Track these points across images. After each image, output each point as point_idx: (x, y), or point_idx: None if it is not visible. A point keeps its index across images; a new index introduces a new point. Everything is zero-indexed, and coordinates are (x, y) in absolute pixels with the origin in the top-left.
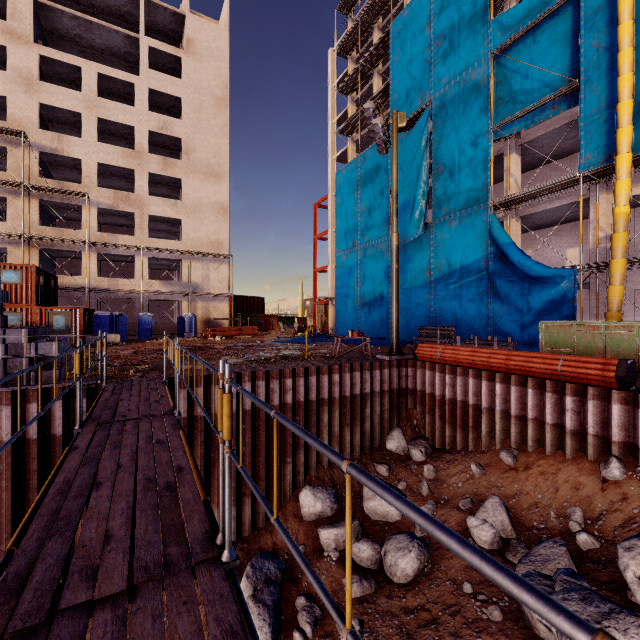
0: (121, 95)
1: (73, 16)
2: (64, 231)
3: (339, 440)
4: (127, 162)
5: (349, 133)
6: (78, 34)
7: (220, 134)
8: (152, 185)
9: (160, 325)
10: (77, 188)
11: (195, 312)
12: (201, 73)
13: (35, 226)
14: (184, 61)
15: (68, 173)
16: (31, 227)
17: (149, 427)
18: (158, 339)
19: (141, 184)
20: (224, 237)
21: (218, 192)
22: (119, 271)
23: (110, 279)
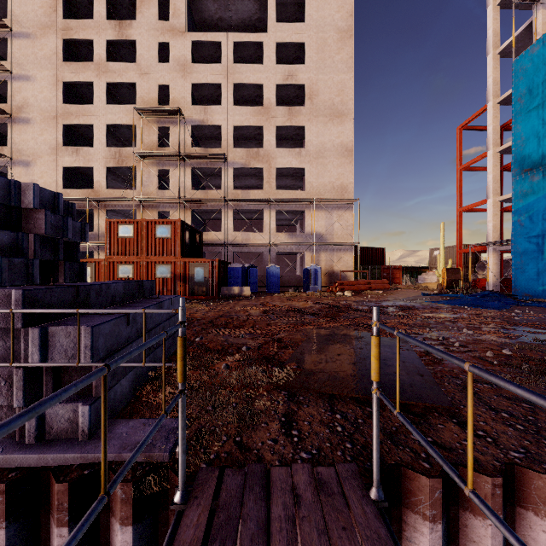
0: (252, 62)
1: None
2: (208, 193)
3: None
4: (257, 120)
5: None
6: (219, 17)
7: (344, 69)
8: (277, 143)
9: (285, 277)
10: (218, 152)
11: (318, 264)
12: (324, 10)
13: (188, 191)
14: (307, 3)
15: (213, 146)
16: (186, 192)
17: None
18: (285, 292)
19: (268, 139)
20: (348, 181)
21: (342, 133)
22: (251, 228)
23: (243, 233)
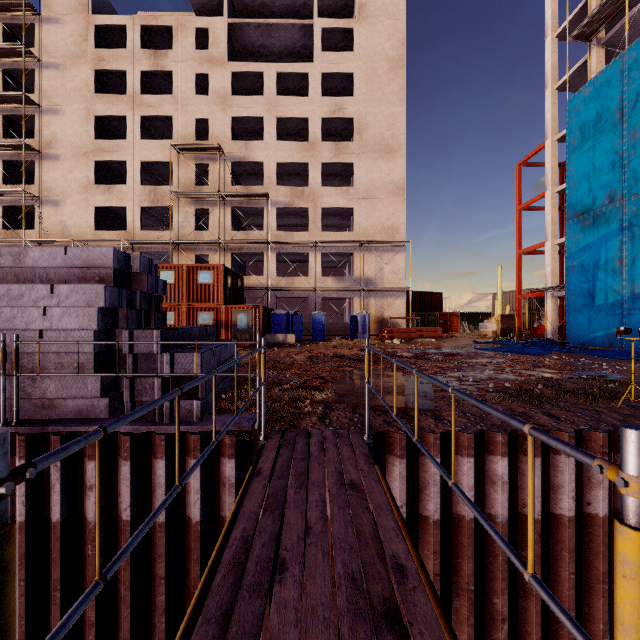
0: (296, 92)
1: (257, 25)
2: (250, 234)
3: None
4: (301, 156)
5: (592, 33)
6: (261, 44)
7: (395, 102)
8: (324, 179)
9: (332, 325)
10: (260, 191)
11: (367, 310)
12: (374, 38)
13: (228, 232)
14: (356, 31)
15: (254, 182)
16: (225, 233)
17: None
18: (331, 340)
19: (314, 176)
20: (399, 222)
21: (392, 170)
22: (295, 271)
23: (287, 278)
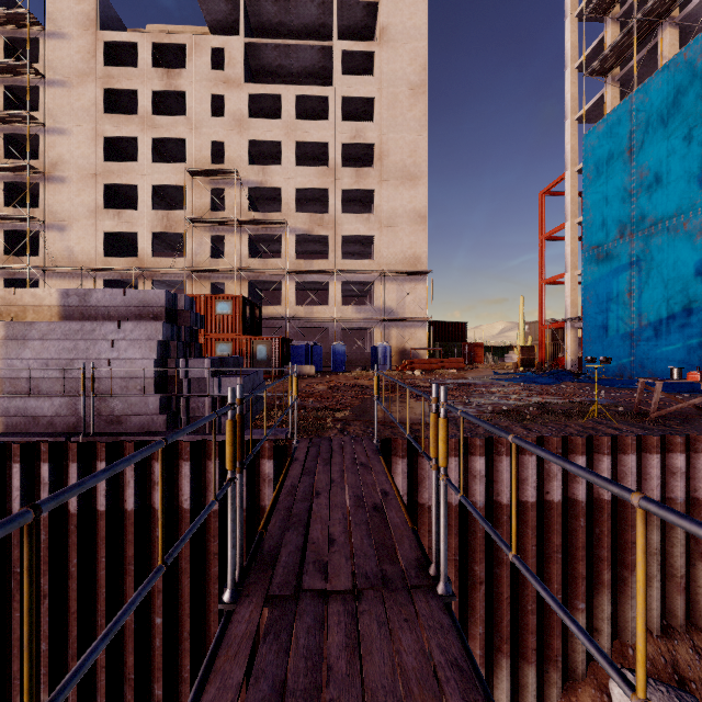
0: (316, 115)
1: (275, 46)
2: (267, 262)
3: (683, 585)
4: (321, 182)
5: (607, 70)
6: (279, 64)
7: (417, 128)
8: (344, 204)
9: (352, 356)
10: (278, 217)
11: (389, 341)
12: (395, 62)
13: (245, 260)
14: (377, 55)
15: (271, 206)
16: (242, 261)
17: (389, 666)
18: (351, 372)
19: (334, 203)
20: (421, 250)
21: (414, 198)
22: (314, 300)
23: (306, 307)
